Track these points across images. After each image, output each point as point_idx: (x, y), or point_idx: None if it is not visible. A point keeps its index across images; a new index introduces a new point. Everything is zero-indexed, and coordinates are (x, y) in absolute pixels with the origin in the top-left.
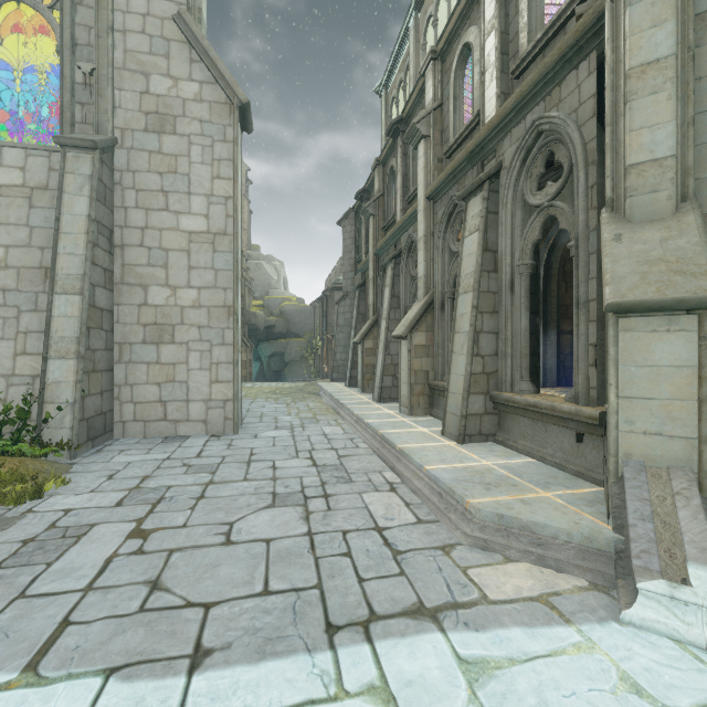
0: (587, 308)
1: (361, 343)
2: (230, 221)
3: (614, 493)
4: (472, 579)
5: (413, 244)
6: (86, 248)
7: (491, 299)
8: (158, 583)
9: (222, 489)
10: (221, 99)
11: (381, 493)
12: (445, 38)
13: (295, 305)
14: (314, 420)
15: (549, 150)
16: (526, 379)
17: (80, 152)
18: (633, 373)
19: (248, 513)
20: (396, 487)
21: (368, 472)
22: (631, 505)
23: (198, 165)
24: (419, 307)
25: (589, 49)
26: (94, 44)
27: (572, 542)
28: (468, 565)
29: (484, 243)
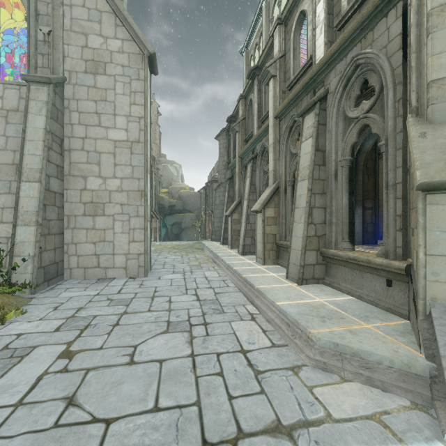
0: (394, 189)
1: (230, 215)
2: (142, 133)
3: (424, 328)
4: (317, 398)
5: (265, 150)
6: (43, 150)
7: (320, 185)
8: (73, 399)
9: (132, 318)
10: (136, 51)
11: (245, 321)
12: (287, 8)
13: (188, 192)
14: (199, 267)
15: (364, 78)
16: (346, 240)
17: (39, 86)
18: (438, 237)
19: (148, 337)
20: (255, 317)
21: (235, 305)
22: (441, 339)
23: (120, 95)
24: (269, 191)
25: (396, 0)
26: (50, 14)
27: (394, 367)
28: (313, 384)
29: (316, 145)
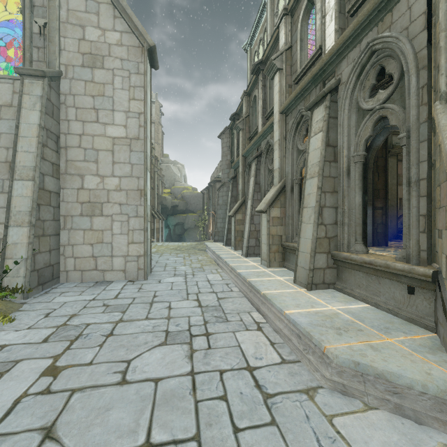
0: (418, 186)
1: (234, 216)
2: (142, 130)
3: None
4: (339, 431)
5: (270, 147)
6: (37, 147)
7: (331, 182)
8: (52, 430)
9: (128, 327)
10: (135, 44)
11: (250, 332)
12: None
13: (191, 192)
14: (201, 269)
15: (380, 65)
16: (360, 242)
17: (33, 80)
18: None
19: (144, 350)
20: (261, 327)
21: (240, 312)
22: None
23: (119, 90)
24: (275, 190)
25: None
26: (46, 6)
27: (428, 394)
28: (333, 412)
29: (326, 140)
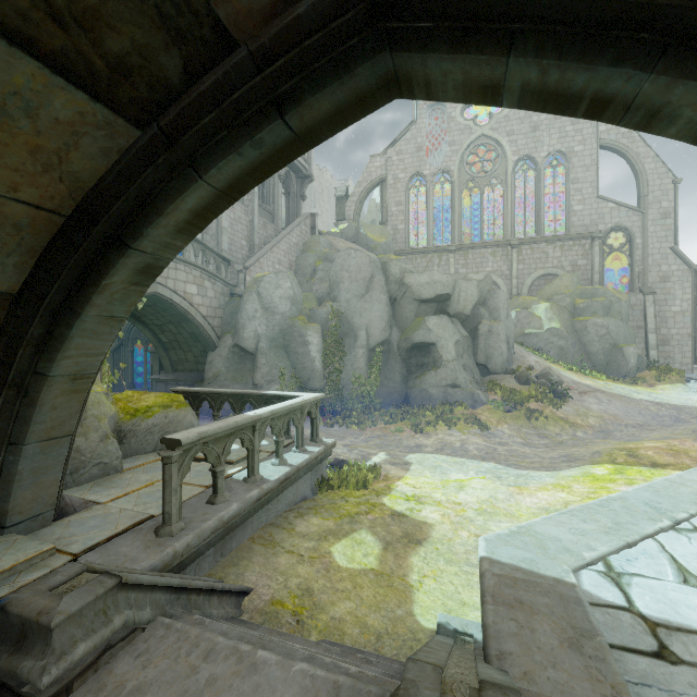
0: None
1: None
2: (689, 307)
3: None
4: None
5: None
6: (655, 321)
7: None
8: None
9: None
10: (686, 269)
11: None
12: None
13: None
14: None
15: None
16: None
17: (649, 295)
18: None
19: None
20: None
21: None
22: None
23: (677, 290)
24: None
25: None
26: (642, 260)
27: None
28: None
29: None
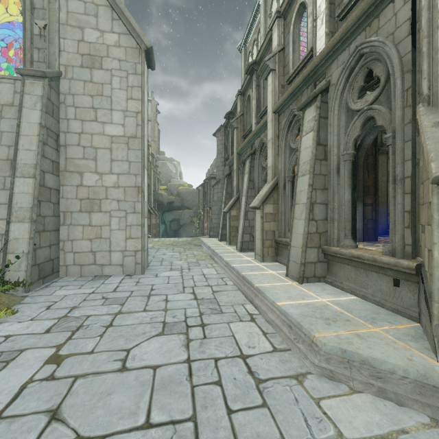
0: (403, 183)
1: (229, 212)
2: (139, 128)
3: None
4: (325, 412)
5: (264, 145)
6: (38, 145)
7: (322, 180)
8: (57, 412)
9: (126, 319)
10: (133, 45)
11: (244, 323)
12: (287, 1)
13: (187, 189)
14: (197, 264)
15: (368, 68)
16: (349, 237)
17: (34, 80)
18: None
19: (142, 340)
20: (255, 318)
21: (234, 304)
22: None
23: (117, 90)
24: (268, 187)
25: None
26: (46, 8)
27: (409, 378)
28: (320, 396)
29: (317, 139)
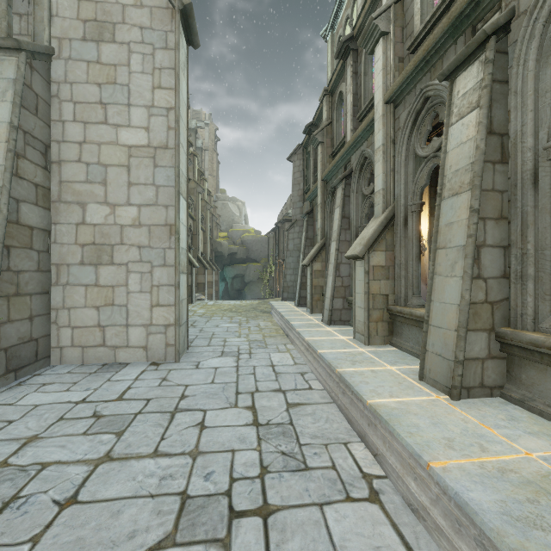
0: None
1: (310, 265)
2: (171, 134)
3: None
4: None
5: (366, 161)
6: (5, 157)
7: (496, 201)
8: None
9: (112, 478)
10: (162, 4)
11: (357, 507)
12: None
13: (253, 236)
14: (262, 344)
15: None
16: None
17: (4, 55)
18: None
19: None
20: (378, 491)
21: (328, 443)
22: None
23: (138, 74)
24: (377, 224)
25: None
26: None
27: None
28: None
29: (487, 123)
